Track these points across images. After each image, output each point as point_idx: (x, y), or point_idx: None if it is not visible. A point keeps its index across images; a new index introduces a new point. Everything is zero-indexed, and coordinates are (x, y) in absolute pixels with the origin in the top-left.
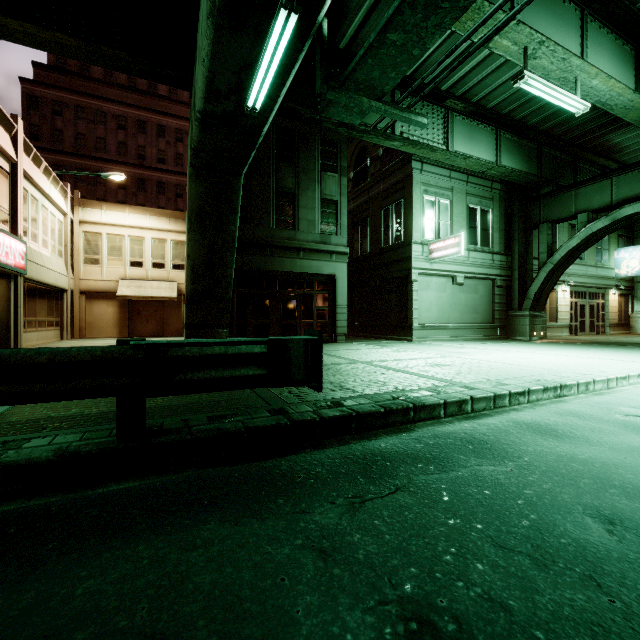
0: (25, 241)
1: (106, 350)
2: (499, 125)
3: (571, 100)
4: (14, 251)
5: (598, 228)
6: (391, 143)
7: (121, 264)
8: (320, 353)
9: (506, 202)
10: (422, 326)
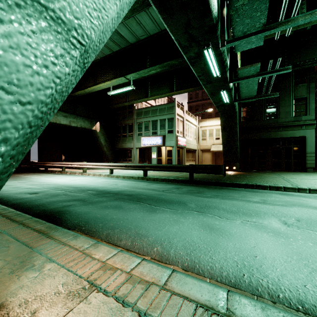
0: (186, 138)
1: (187, 165)
2: None
3: None
4: (183, 141)
5: None
6: None
7: (212, 139)
8: (224, 168)
9: None
10: None
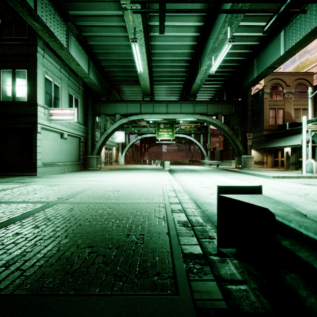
0: None
1: None
2: (89, 56)
3: (141, 65)
4: None
5: (124, 122)
6: (32, 21)
7: None
8: None
9: (85, 98)
10: (44, 164)
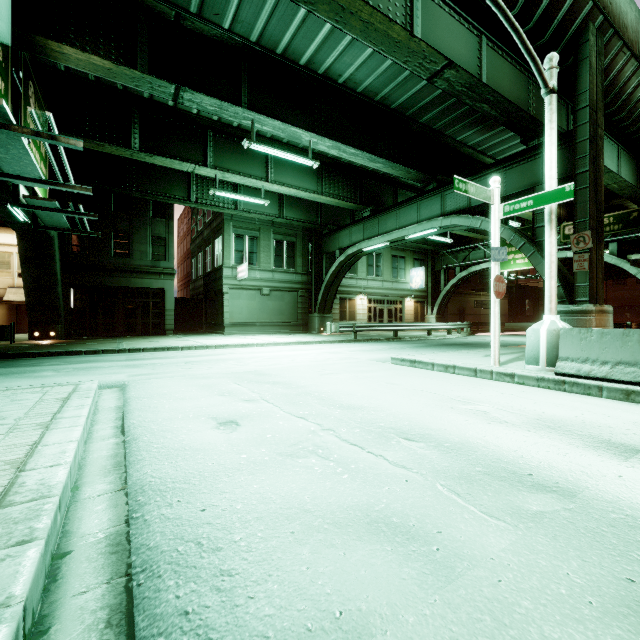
0: None
1: None
2: None
3: (253, 200)
4: None
5: (341, 261)
6: (190, 205)
7: (10, 275)
8: (11, 330)
9: (308, 237)
10: (233, 324)
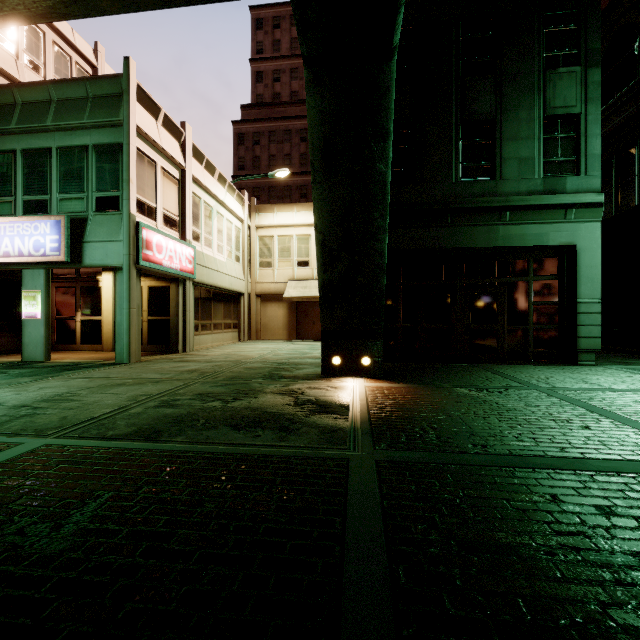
0: (193, 245)
1: None
2: None
3: None
4: (180, 255)
5: None
6: None
7: (289, 265)
8: None
9: None
10: None
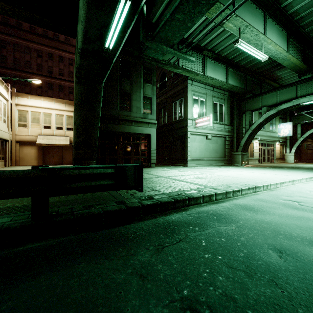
0: None
1: (25, 172)
2: (227, 64)
3: (260, 54)
4: None
5: (271, 114)
6: (177, 70)
7: (39, 127)
8: (142, 172)
9: (230, 101)
10: (192, 159)
